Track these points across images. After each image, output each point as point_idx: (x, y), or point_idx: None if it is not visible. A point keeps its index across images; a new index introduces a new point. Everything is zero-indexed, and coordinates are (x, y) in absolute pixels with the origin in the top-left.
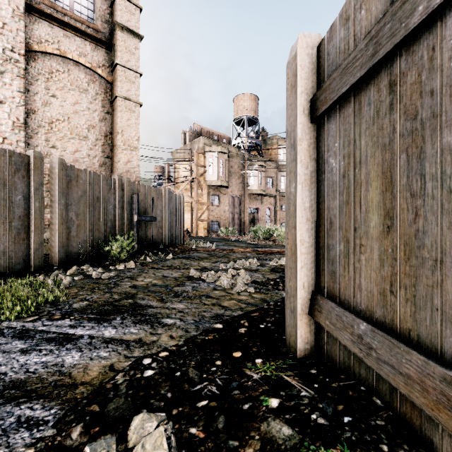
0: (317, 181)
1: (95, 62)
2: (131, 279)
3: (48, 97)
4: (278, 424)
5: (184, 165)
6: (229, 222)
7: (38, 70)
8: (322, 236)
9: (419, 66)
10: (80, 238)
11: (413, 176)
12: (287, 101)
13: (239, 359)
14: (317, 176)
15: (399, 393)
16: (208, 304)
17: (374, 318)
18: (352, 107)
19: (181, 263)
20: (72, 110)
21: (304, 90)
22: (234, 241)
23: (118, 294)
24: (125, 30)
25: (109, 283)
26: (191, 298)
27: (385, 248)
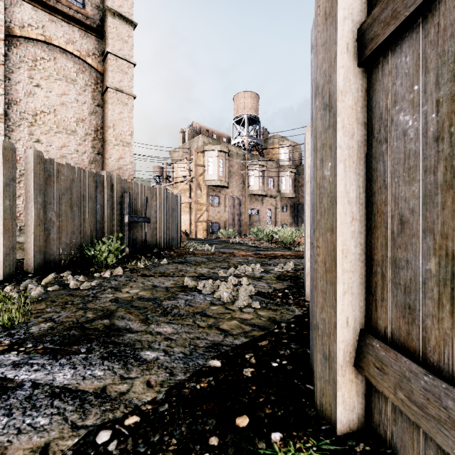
0: (369, 157)
1: (84, 50)
2: (115, 290)
3: (31, 86)
4: None
5: (183, 165)
6: (229, 223)
7: (20, 57)
8: (380, 245)
9: None
10: (61, 241)
11: None
12: (316, 41)
13: (246, 432)
14: (369, 149)
15: None
16: (203, 327)
17: None
18: None
19: (175, 268)
20: (59, 102)
21: (348, 14)
22: (234, 244)
23: (93, 312)
24: (117, 16)
25: (87, 295)
26: (182, 317)
27: None
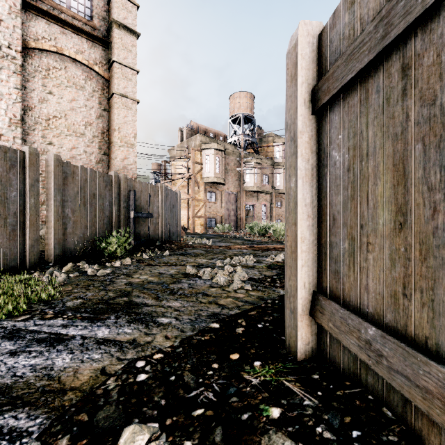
0: (318, 175)
1: (92, 59)
2: (127, 276)
3: (45, 93)
4: (280, 438)
5: (181, 162)
6: (226, 218)
7: (35, 67)
8: (324, 234)
9: (439, 45)
10: (76, 234)
11: (431, 167)
12: (286, 92)
13: (237, 361)
14: (318, 170)
15: (413, 406)
16: (205, 302)
17: (384, 322)
18: (357, 96)
19: (177, 259)
20: (69, 107)
21: (305, 80)
22: (230, 238)
23: (113, 292)
24: (122, 28)
25: (104, 280)
26: (187, 296)
27: (396, 246)
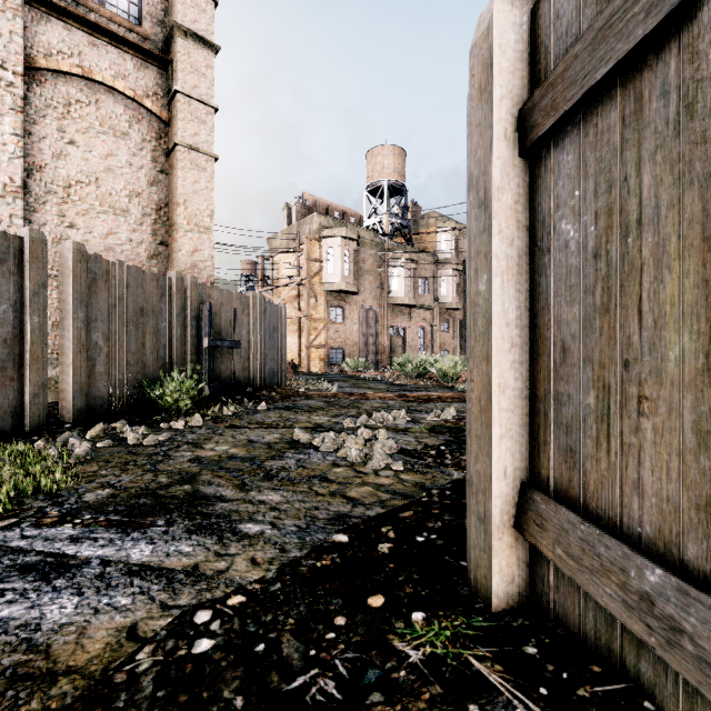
0: (531, 269)
1: (141, 88)
2: (194, 446)
3: (63, 144)
4: None
5: (288, 259)
6: (360, 349)
7: (46, 101)
8: (543, 377)
9: None
10: (111, 376)
11: None
12: (470, 119)
13: (380, 611)
14: (531, 259)
15: None
16: (323, 494)
17: (680, 558)
18: (617, 110)
19: (280, 417)
20: (103, 166)
21: (507, 93)
22: (367, 381)
23: (167, 475)
24: (190, 37)
25: (154, 454)
26: (293, 482)
27: None
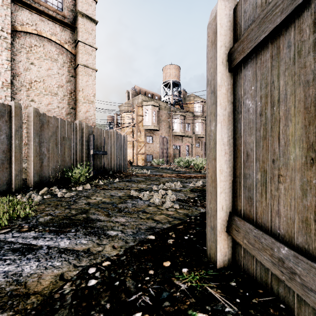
0: (234, 120)
1: (63, 39)
2: (87, 197)
3: (28, 64)
4: None
5: (128, 115)
6: (160, 155)
7: (21, 45)
8: (239, 167)
9: None
10: (50, 167)
11: None
12: (207, 55)
13: (169, 268)
14: (234, 116)
15: None
16: (144, 218)
17: (295, 243)
18: (269, 53)
19: (124, 185)
20: (46, 74)
21: (223, 44)
22: (163, 169)
23: (75, 210)
24: (84, 17)
25: (69, 201)
26: (130, 213)
27: (308, 179)
